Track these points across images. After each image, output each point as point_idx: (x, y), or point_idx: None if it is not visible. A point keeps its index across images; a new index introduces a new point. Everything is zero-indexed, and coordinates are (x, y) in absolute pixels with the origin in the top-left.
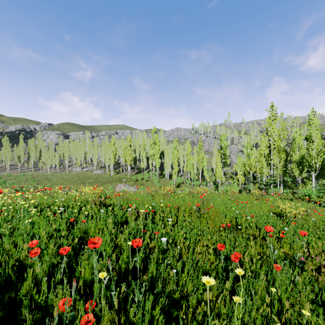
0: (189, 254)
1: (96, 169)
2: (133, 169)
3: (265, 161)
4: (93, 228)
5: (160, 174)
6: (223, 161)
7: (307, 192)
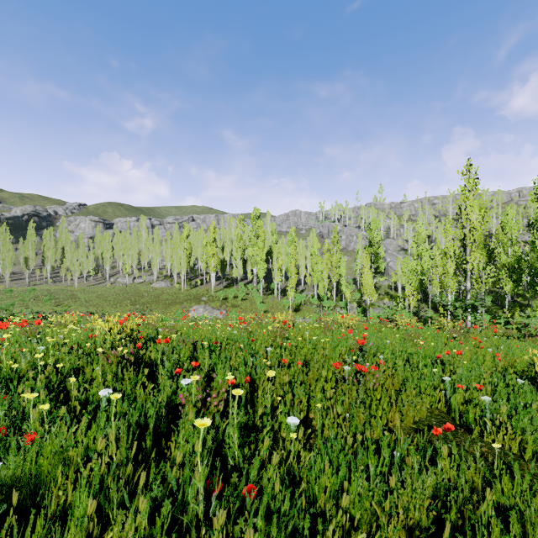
0: None
1: (158, 280)
2: (220, 280)
3: (457, 265)
4: (14, 496)
5: (266, 288)
6: (374, 267)
7: None
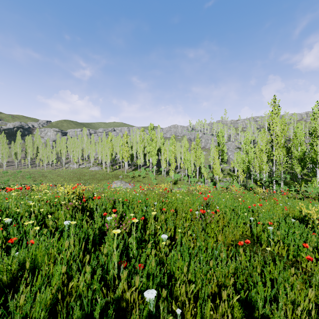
0: (198, 314)
1: (93, 166)
2: (130, 166)
3: (267, 157)
4: (27, 264)
5: (157, 171)
6: (221, 158)
7: (316, 190)
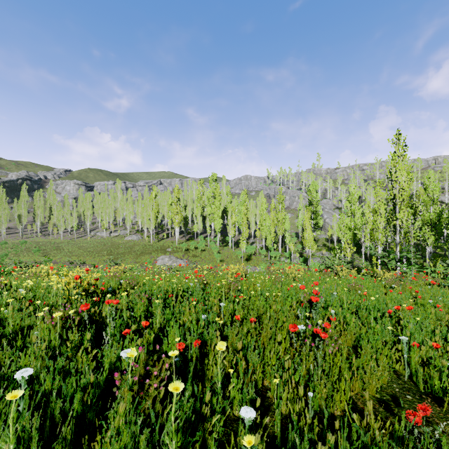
0: None
1: (130, 234)
2: (183, 234)
3: (387, 221)
4: None
5: (222, 241)
6: (313, 223)
7: None
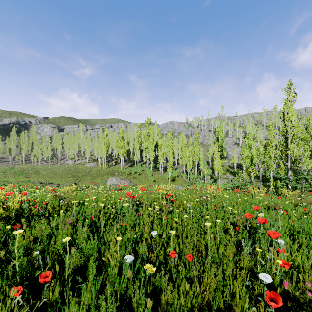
0: None
1: (89, 162)
2: (127, 162)
3: (281, 151)
4: None
5: (154, 167)
6: (220, 154)
7: None
